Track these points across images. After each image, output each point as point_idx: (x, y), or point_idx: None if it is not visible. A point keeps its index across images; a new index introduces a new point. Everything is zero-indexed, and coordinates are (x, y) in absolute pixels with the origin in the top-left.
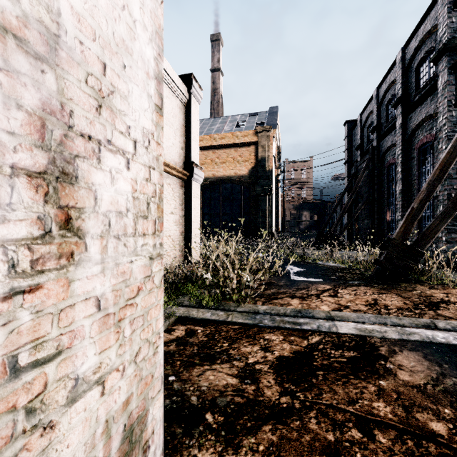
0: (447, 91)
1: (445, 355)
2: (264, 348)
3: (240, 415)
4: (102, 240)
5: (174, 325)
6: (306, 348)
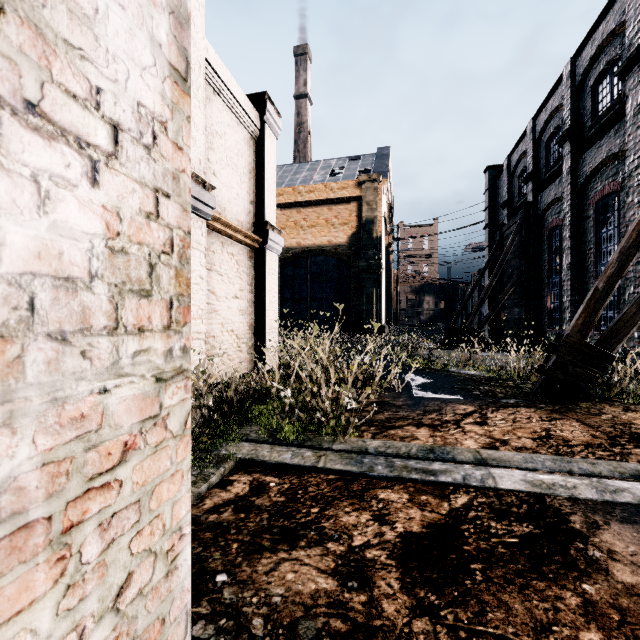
0: None
1: None
2: (379, 517)
3: None
4: (4, 345)
5: (233, 475)
6: (448, 518)
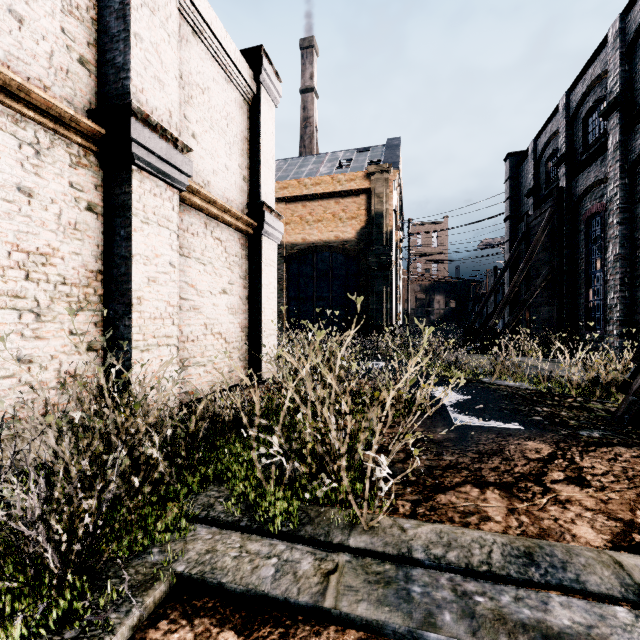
0: None
1: None
2: None
3: None
4: None
5: (157, 622)
6: None
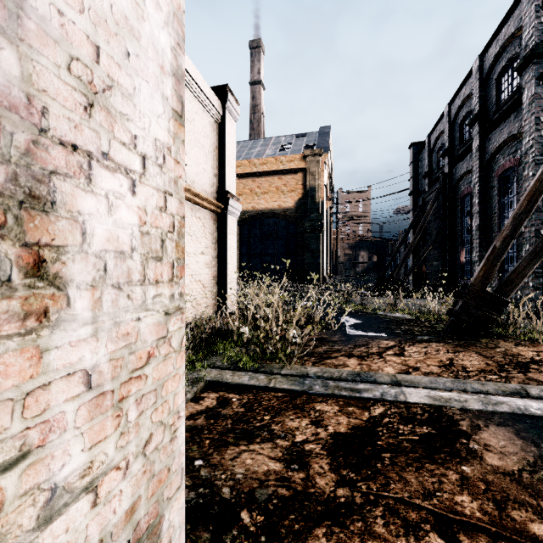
0: (534, 106)
1: (542, 431)
2: (315, 422)
3: (286, 513)
4: (94, 291)
5: (203, 393)
6: (368, 423)
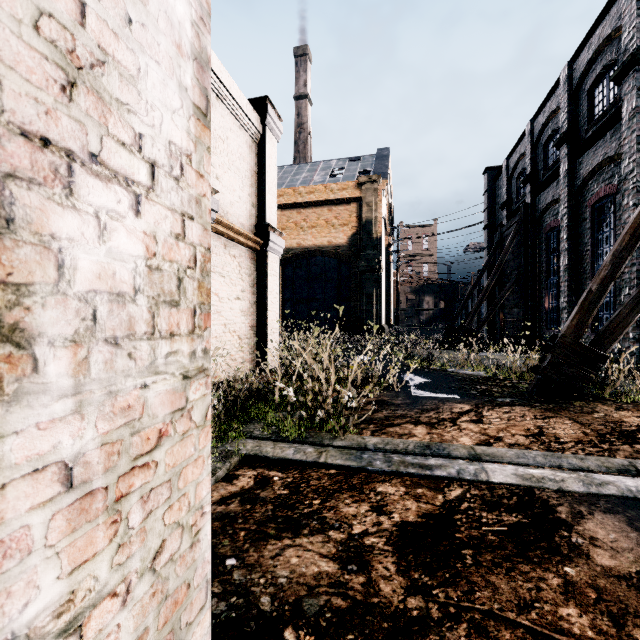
0: (636, 121)
1: None
2: (377, 508)
3: (342, 632)
4: (76, 348)
5: (238, 469)
6: (442, 508)
